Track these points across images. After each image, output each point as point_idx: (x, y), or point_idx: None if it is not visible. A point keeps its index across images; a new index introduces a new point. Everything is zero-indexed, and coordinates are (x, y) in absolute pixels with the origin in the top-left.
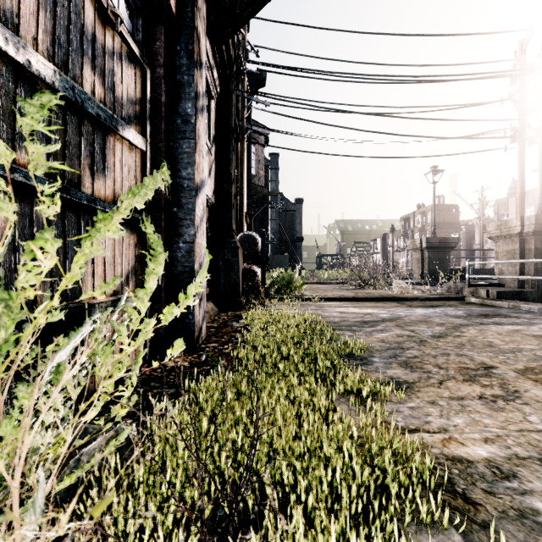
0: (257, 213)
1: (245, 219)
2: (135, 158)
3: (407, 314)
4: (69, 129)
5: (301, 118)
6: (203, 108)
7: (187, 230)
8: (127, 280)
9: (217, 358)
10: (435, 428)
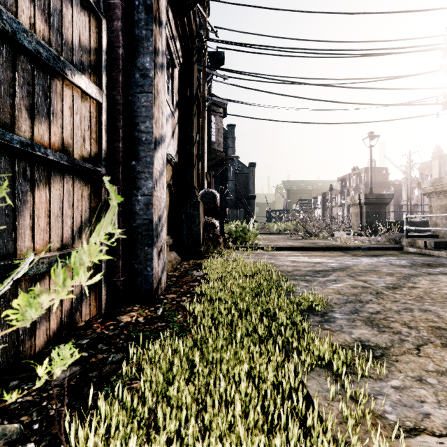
0: (217, 175)
1: (206, 178)
2: (89, 108)
3: (355, 263)
4: None
5: (255, 89)
6: (163, 66)
7: (145, 183)
8: (79, 233)
9: (173, 312)
10: (440, 426)
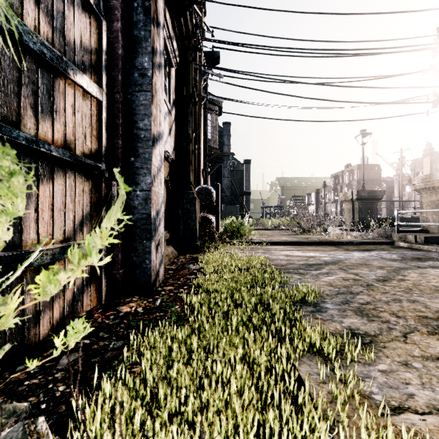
0: (213, 172)
1: (202, 175)
2: (90, 106)
3: (347, 257)
4: (3, 61)
5: (250, 88)
6: (161, 66)
7: (144, 179)
8: (80, 226)
9: (171, 303)
10: (423, 405)
